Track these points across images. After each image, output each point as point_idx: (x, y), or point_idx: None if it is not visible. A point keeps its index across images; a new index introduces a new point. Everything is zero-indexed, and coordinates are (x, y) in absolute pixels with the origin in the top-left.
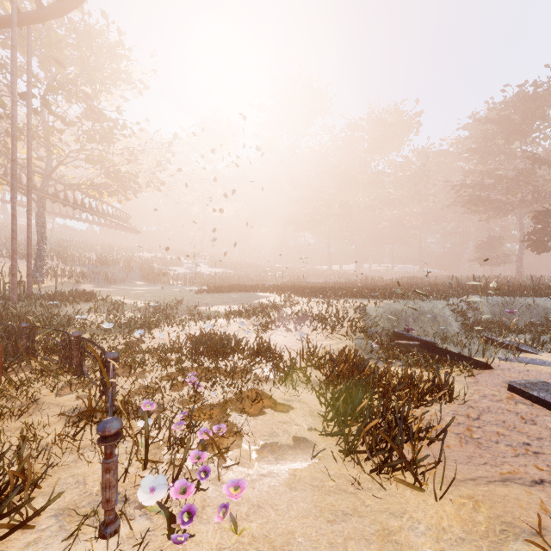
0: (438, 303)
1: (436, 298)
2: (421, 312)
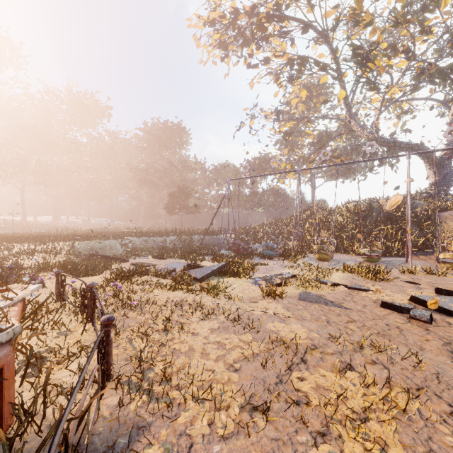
0: (114, 241)
1: (114, 238)
2: (105, 246)
